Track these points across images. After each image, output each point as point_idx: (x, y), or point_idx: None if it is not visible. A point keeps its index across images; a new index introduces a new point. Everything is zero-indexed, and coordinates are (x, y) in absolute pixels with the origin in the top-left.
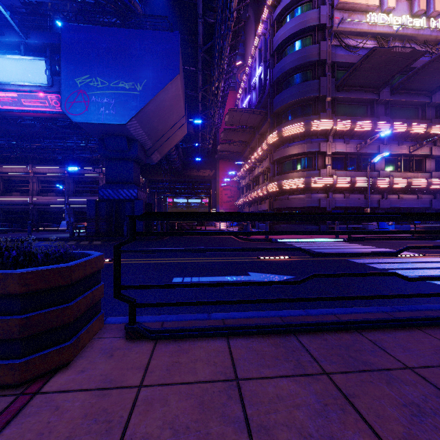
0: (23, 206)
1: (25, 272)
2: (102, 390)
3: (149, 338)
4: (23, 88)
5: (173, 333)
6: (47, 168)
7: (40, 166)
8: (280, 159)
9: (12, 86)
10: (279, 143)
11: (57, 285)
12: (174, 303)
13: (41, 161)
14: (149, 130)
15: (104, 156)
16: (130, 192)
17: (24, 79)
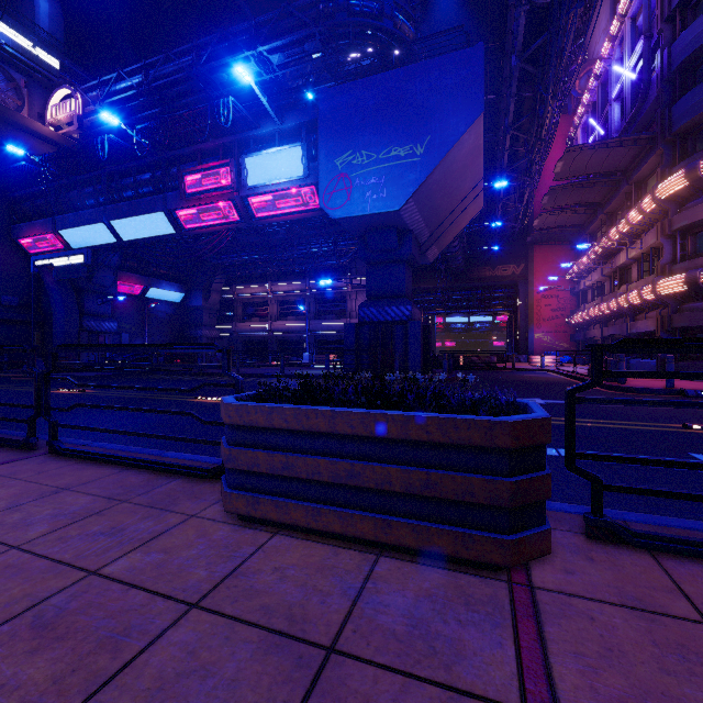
0: (262, 334)
1: (514, 421)
2: (638, 610)
3: (632, 544)
4: (277, 187)
5: (680, 546)
6: (287, 284)
7: (279, 283)
8: (692, 227)
9: (266, 188)
10: (688, 193)
11: (539, 443)
12: (678, 494)
13: (280, 276)
14: (428, 213)
15: (366, 260)
16: (400, 310)
17: (279, 175)
